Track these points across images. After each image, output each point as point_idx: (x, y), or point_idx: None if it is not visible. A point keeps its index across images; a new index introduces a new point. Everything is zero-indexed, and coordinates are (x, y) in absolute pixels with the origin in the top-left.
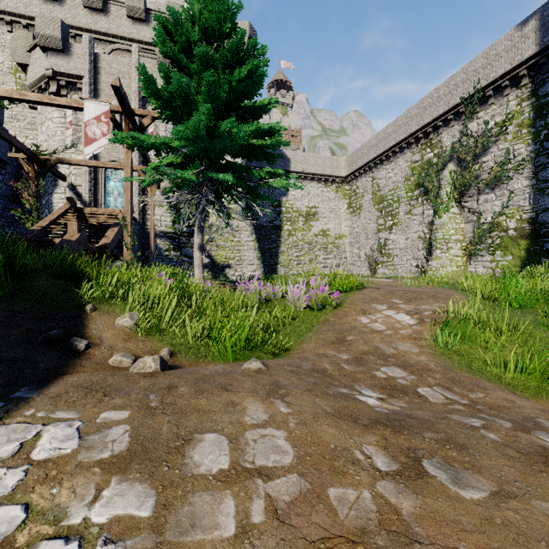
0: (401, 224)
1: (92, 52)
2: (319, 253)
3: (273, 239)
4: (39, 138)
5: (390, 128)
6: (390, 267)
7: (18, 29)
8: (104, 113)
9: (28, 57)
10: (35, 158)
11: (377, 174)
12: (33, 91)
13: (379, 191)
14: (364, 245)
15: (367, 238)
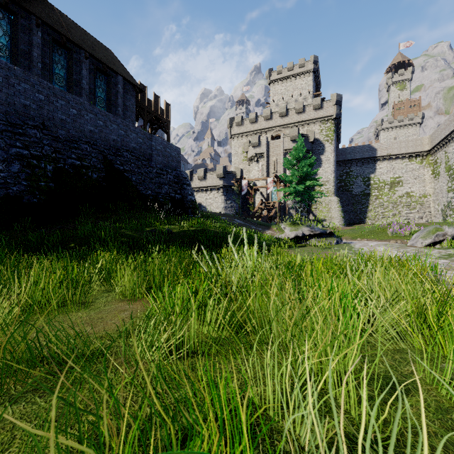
0: None
1: (267, 142)
2: (402, 209)
3: (363, 202)
4: (251, 176)
5: (451, 117)
6: (453, 218)
7: (244, 137)
8: (272, 180)
9: (248, 148)
10: (252, 188)
11: (447, 149)
12: (249, 160)
13: (448, 162)
14: (441, 202)
15: (442, 196)
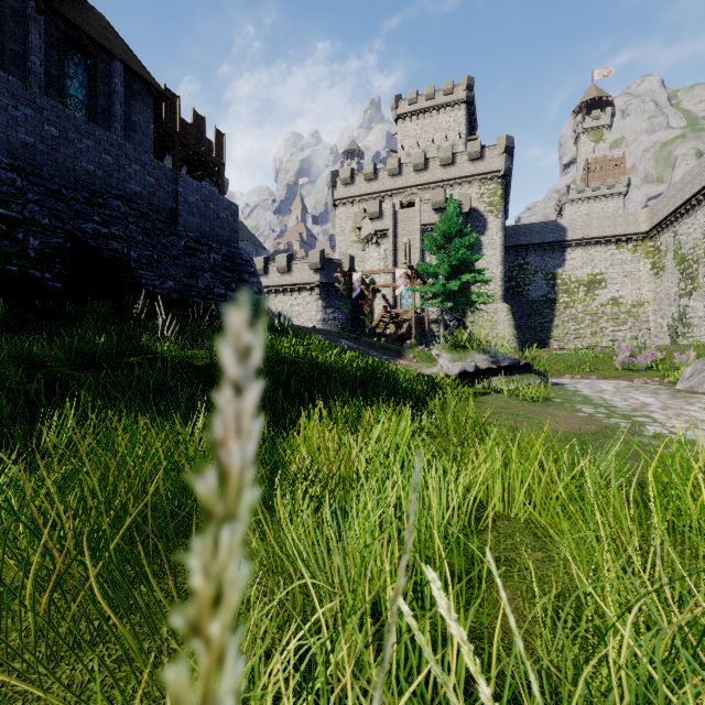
0: (700, 288)
1: (394, 212)
2: (606, 325)
3: (545, 314)
4: (367, 268)
5: (686, 177)
6: (690, 339)
7: (355, 204)
8: (403, 273)
9: (362, 222)
10: (370, 287)
11: (678, 229)
12: (364, 241)
13: (680, 249)
14: (667, 314)
15: (669, 304)
